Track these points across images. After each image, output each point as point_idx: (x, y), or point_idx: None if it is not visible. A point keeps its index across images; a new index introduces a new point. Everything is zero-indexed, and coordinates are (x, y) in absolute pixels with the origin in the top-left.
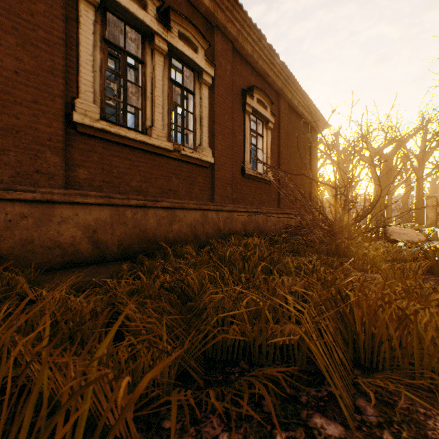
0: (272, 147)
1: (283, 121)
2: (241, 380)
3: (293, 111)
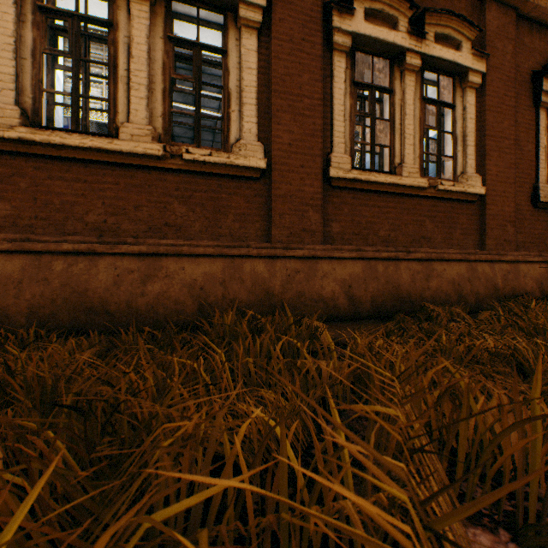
0: None
1: None
2: None
3: None
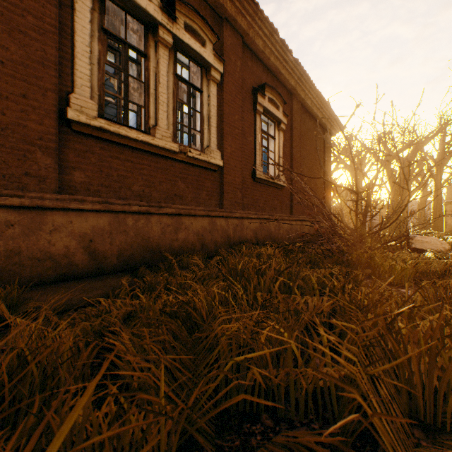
0: (284, 149)
1: (296, 122)
2: (267, 450)
3: (306, 112)
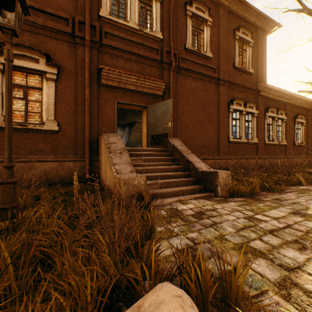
0: (304, 131)
1: (309, 119)
2: None
3: None
